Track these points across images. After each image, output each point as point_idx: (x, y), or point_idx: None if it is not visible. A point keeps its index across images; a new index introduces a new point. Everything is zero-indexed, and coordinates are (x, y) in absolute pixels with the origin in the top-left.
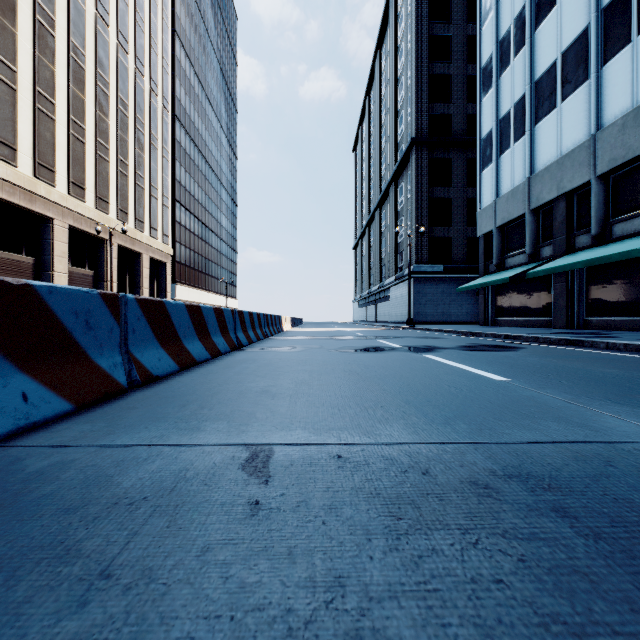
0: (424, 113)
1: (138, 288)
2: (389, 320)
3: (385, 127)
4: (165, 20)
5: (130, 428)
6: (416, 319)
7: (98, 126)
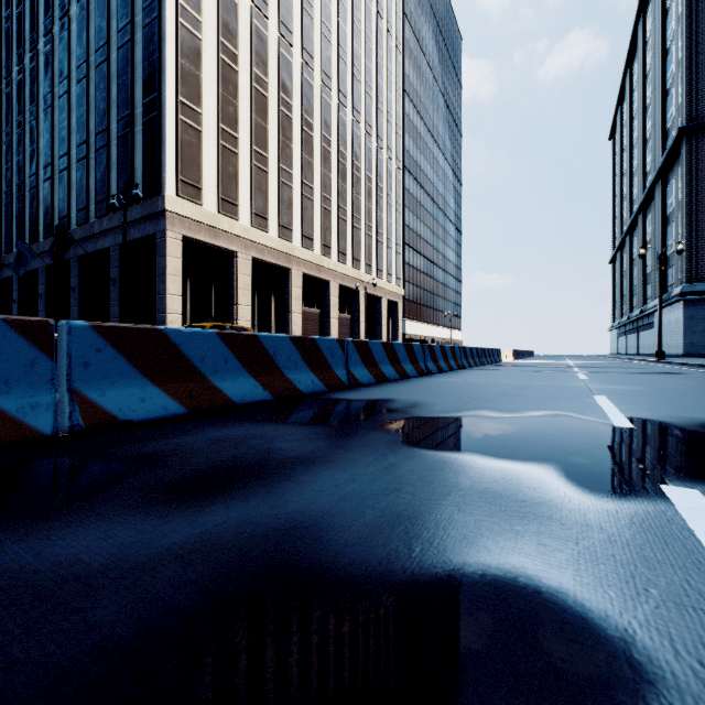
0: (701, 90)
1: (378, 326)
2: (654, 352)
3: (650, 109)
4: (398, 91)
5: (436, 378)
6: (687, 351)
7: (354, 204)
